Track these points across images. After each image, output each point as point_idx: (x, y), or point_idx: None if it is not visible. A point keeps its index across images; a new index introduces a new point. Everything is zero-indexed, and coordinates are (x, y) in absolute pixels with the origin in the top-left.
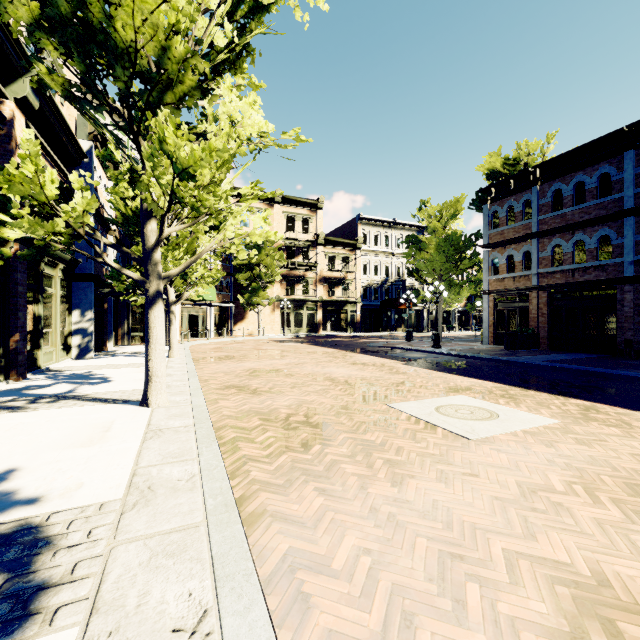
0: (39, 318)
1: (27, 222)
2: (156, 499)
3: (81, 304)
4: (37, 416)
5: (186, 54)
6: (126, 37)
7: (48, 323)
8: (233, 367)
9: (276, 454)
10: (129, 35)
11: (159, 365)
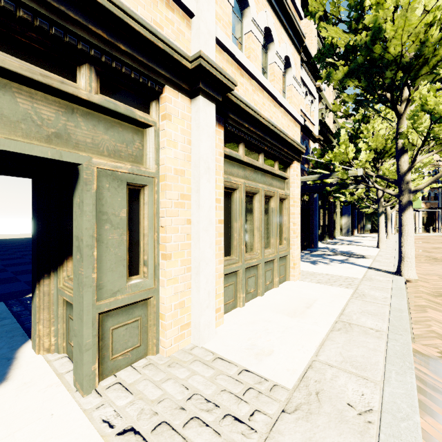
0: (335, 220)
1: (349, 198)
2: (383, 256)
3: (345, 214)
4: (346, 246)
5: (391, 145)
6: (373, 147)
7: (336, 222)
8: (424, 245)
9: (422, 260)
10: (374, 147)
11: (382, 235)
